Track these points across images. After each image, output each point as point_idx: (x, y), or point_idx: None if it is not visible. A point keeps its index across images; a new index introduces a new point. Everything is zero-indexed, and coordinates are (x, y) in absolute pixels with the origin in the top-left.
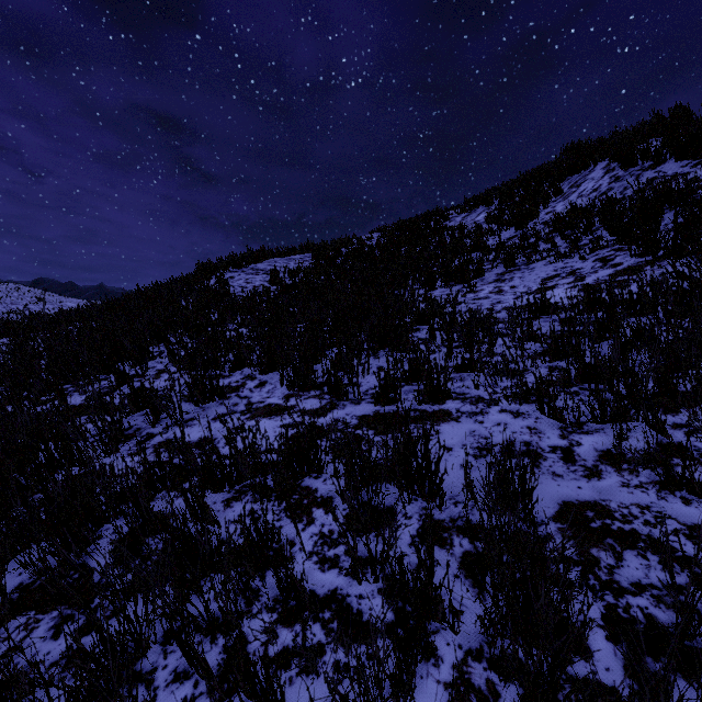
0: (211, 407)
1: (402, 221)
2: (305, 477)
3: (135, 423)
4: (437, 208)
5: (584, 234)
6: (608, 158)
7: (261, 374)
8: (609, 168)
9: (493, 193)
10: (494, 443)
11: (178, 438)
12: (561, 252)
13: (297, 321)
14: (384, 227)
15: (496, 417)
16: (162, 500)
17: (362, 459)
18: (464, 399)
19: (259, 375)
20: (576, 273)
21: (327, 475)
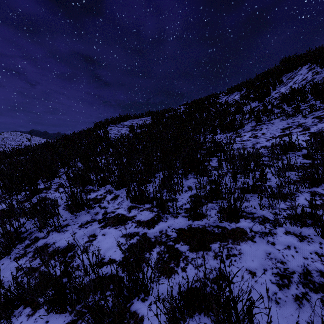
0: (81, 215)
1: (195, 100)
2: (134, 298)
3: (30, 228)
4: (212, 94)
5: (301, 103)
6: (308, 63)
7: (116, 190)
8: (311, 68)
9: (241, 85)
10: (291, 270)
11: (52, 243)
12: (290, 113)
13: (140, 155)
14: (186, 103)
15: (284, 239)
16: (16, 319)
17: (185, 322)
18: (253, 219)
19: (115, 190)
20: (302, 125)
21: (152, 297)
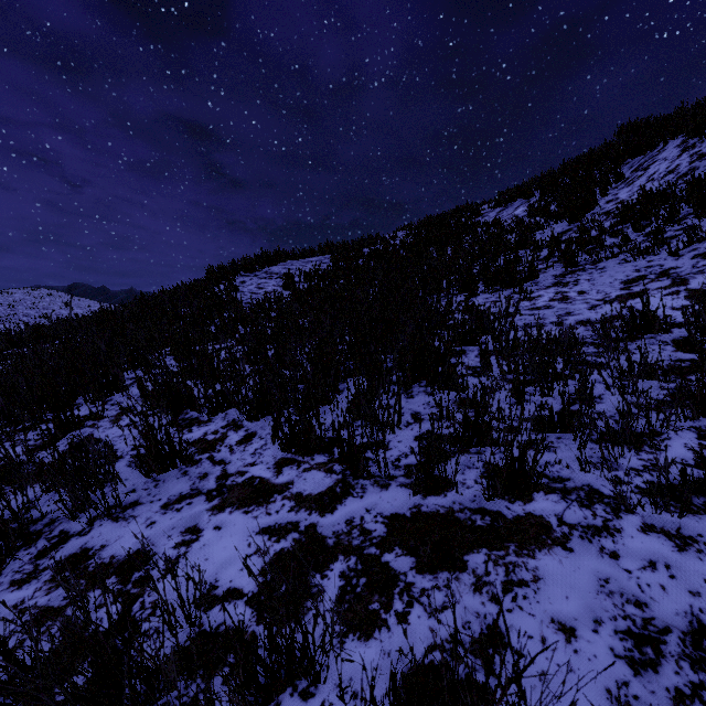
0: (168, 480)
1: (429, 217)
2: (283, 691)
3: (50, 510)
4: (467, 204)
5: (667, 224)
6: (681, 134)
7: (250, 420)
8: (686, 145)
9: (531, 185)
10: (661, 623)
11: (99, 547)
12: (643, 247)
13: (306, 340)
14: (409, 225)
15: (640, 544)
16: None
17: None
18: (565, 493)
19: (247, 422)
20: (671, 274)
21: (327, 689)
